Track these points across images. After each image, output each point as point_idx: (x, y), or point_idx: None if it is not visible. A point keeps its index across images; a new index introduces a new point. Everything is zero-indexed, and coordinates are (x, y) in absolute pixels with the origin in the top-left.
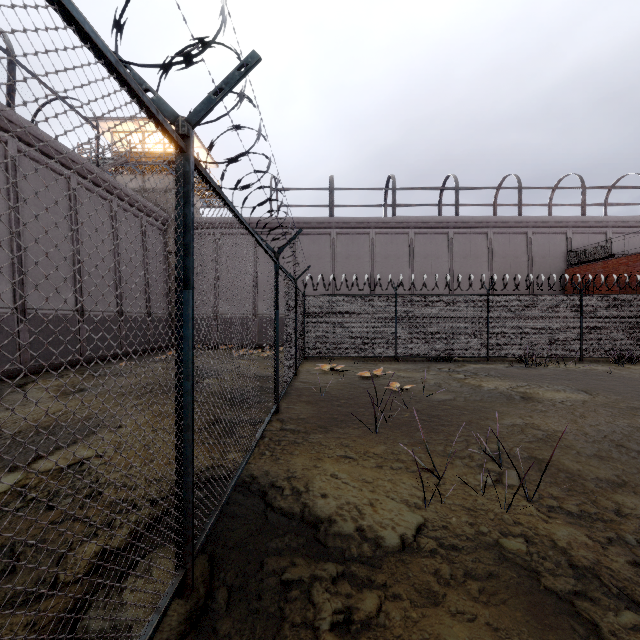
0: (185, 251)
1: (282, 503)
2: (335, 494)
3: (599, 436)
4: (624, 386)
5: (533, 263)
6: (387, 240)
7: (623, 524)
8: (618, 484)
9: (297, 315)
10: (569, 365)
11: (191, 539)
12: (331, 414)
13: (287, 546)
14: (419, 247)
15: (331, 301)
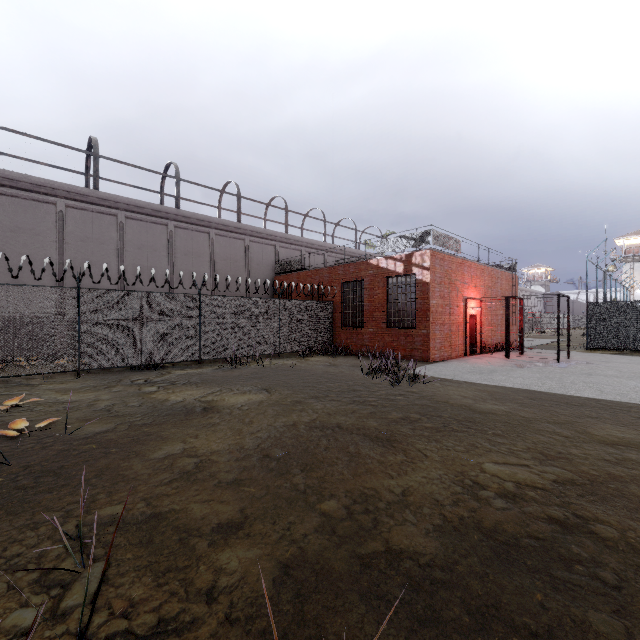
0: None
1: None
2: None
3: (253, 447)
4: (298, 379)
5: (250, 268)
6: (85, 218)
7: (205, 623)
8: (238, 526)
9: None
10: (269, 362)
11: None
12: None
13: None
14: (132, 234)
15: None
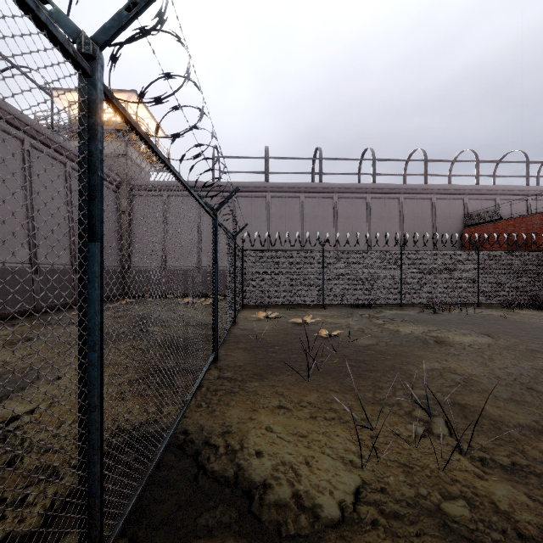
0: (90, 195)
1: (215, 465)
2: (270, 452)
3: (510, 379)
4: (519, 329)
5: (437, 224)
6: (315, 203)
7: None
8: (539, 431)
9: (236, 268)
10: (469, 311)
11: (98, 540)
12: (266, 361)
13: (218, 523)
14: (342, 209)
15: (266, 255)
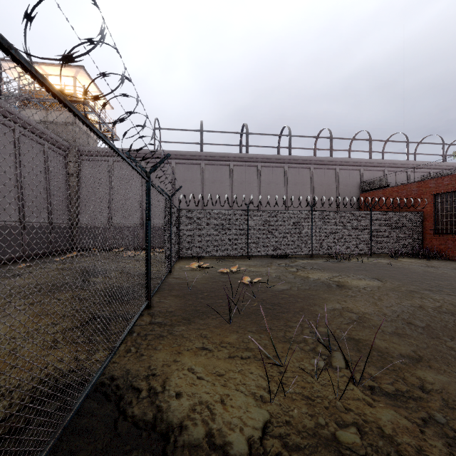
0: None
1: (136, 409)
2: (189, 392)
3: (394, 316)
4: (401, 274)
5: (339, 189)
6: (242, 170)
7: (430, 401)
8: (416, 359)
9: (172, 225)
10: (364, 259)
11: None
12: (195, 306)
13: None
14: (264, 176)
15: (200, 214)
